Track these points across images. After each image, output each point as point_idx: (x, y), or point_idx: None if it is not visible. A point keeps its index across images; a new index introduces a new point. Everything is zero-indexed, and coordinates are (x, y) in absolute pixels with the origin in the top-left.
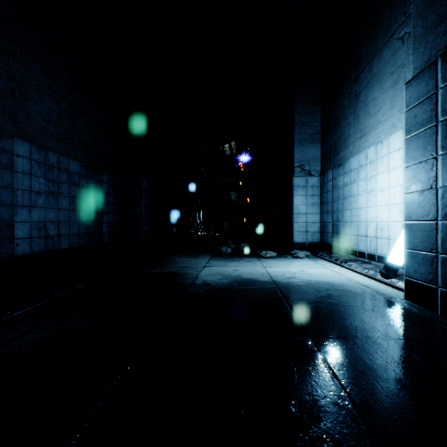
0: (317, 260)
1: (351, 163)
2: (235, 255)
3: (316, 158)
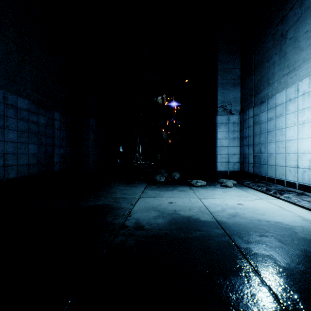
0: (246, 190)
1: (277, 99)
2: (168, 184)
3: (236, 100)
